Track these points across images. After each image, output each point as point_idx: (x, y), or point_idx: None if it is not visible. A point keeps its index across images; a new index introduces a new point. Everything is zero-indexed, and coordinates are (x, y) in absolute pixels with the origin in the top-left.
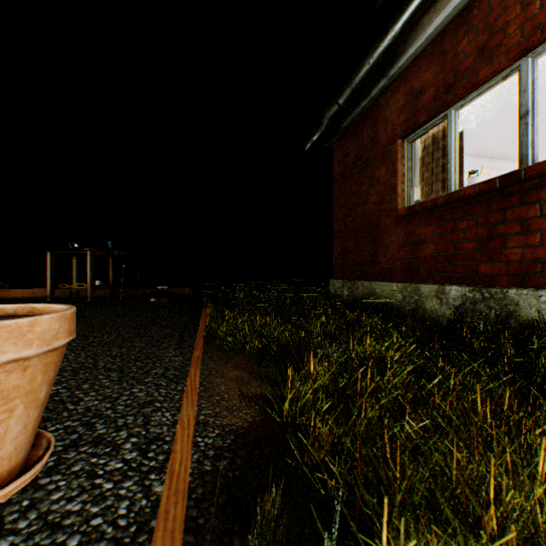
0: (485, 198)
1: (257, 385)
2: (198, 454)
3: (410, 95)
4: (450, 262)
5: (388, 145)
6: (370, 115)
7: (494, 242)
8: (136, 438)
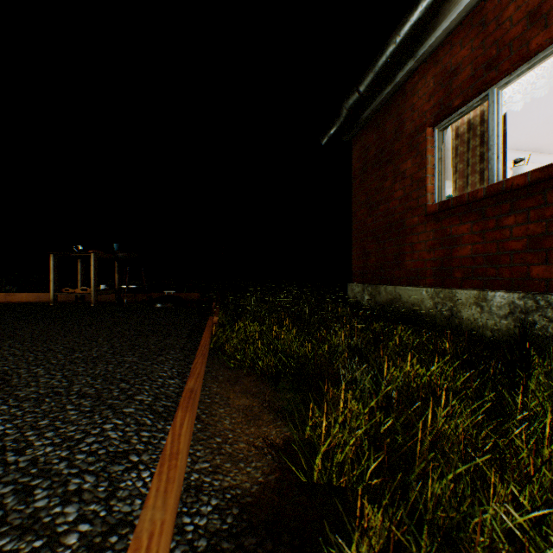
0: (539, 188)
1: (270, 417)
2: (181, 551)
3: (442, 76)
4: (493, 264)
5: (416, 134)
6: (394, 103)
7: (551, 240)
8: (87, 528)
